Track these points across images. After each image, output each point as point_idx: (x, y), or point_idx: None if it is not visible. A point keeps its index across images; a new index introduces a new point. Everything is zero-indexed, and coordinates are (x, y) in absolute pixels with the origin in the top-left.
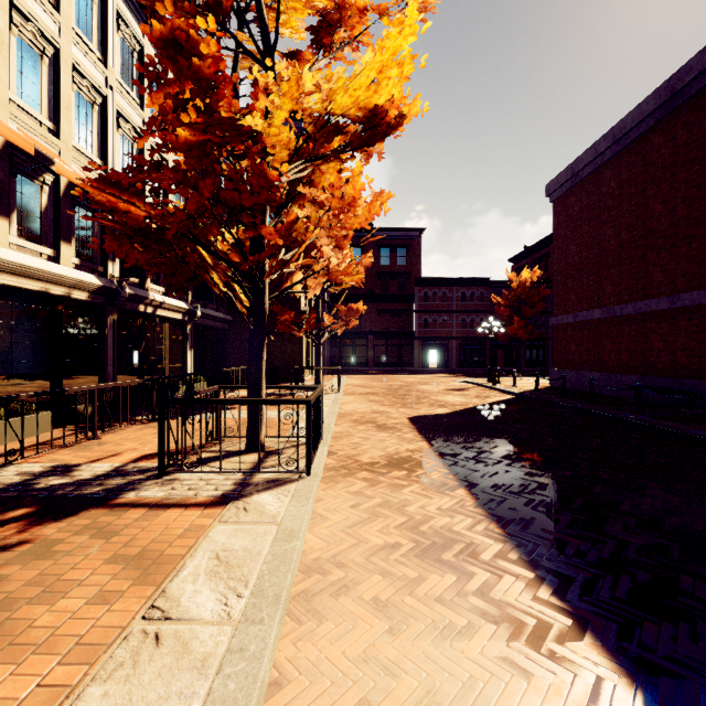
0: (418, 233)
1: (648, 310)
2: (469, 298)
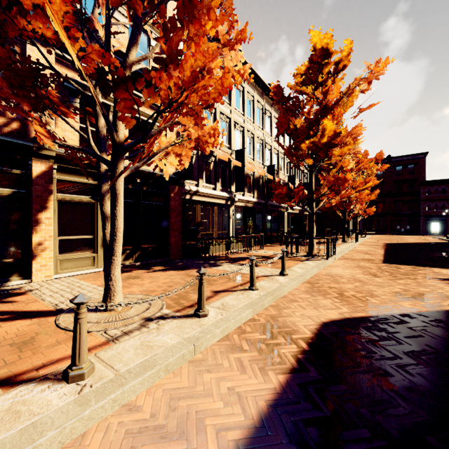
0: (423, 155)
1: None
2: None
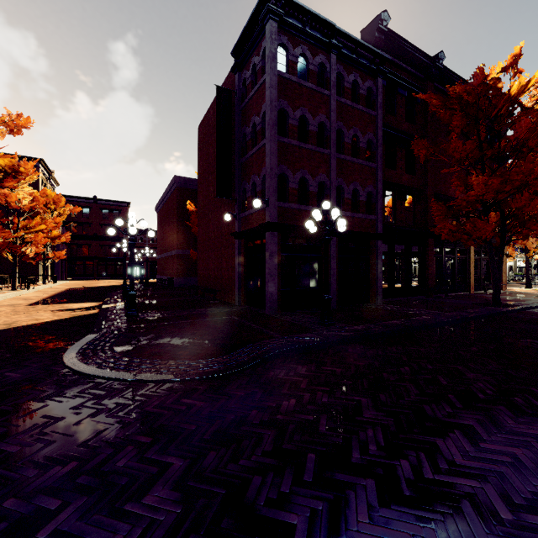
0: (126, 204)
1: (163, 257)
2: (155, 241)
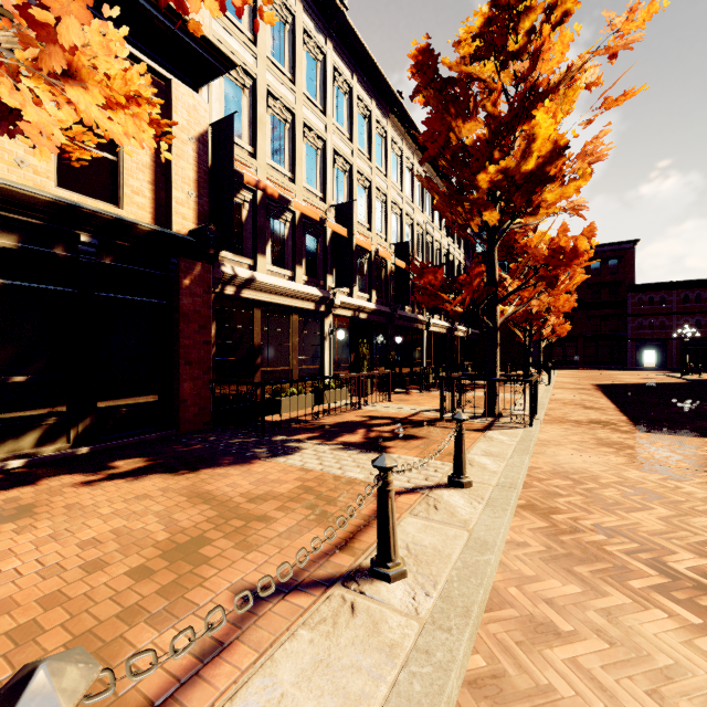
0: (631, 244)
1: None
2: (693, 300)
